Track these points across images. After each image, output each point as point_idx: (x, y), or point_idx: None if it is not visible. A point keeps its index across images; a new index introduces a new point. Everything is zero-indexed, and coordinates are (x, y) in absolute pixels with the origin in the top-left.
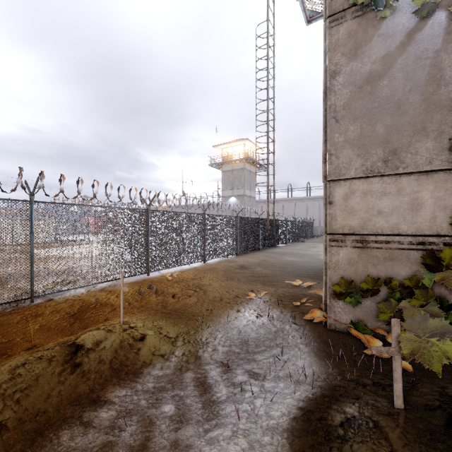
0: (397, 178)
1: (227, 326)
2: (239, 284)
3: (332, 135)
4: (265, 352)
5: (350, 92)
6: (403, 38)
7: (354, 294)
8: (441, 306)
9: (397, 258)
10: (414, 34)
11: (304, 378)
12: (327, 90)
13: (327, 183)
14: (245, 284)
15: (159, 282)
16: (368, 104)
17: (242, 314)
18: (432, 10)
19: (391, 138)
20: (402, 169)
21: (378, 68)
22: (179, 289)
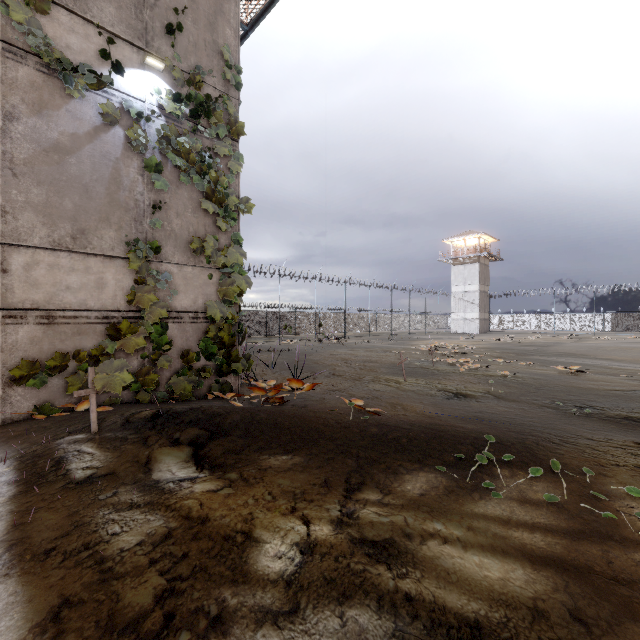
0: (85, 257)
1: None
2: None
3: (9, 189)
4: None
5: (34, 150)
6: (91, 129)
7: (40, 375)
8: None
9: (86, 332)
10: (101, 132)
11: None
12: None
13: None
14: None
15: None
16: (56, 173)
17: None
18: (115, 123)
19: (80, 217)
20: (91, 249)
21: (67, 142)
22: None
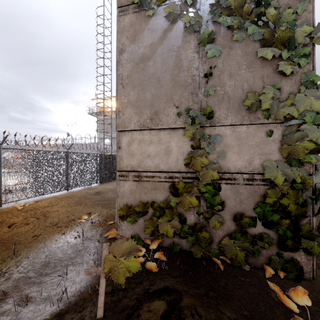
0: (158, 131)
1: (40, 250)
2: (84, 208)
3: (120, 97)
4: (57, 271)
5: (131, 66)
6: (161, 34)
7: (133, 215)
8: (180, 220)
9: (158, 188)
10: (167, 33)
11: (66, 295)
12: (117, 63)
13: (117, 133)
14: (88, 208)
15: (8, 212)
16: (142, 77)
17: (64, 236)
18: (176, 18)
19: (155, 103)
20: (161, 125)
21: (148, 52)
22: (22, 218)
